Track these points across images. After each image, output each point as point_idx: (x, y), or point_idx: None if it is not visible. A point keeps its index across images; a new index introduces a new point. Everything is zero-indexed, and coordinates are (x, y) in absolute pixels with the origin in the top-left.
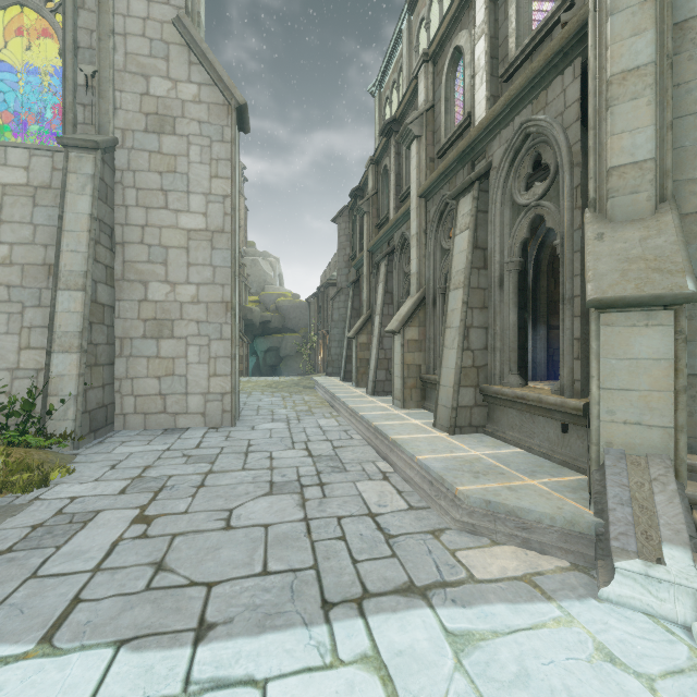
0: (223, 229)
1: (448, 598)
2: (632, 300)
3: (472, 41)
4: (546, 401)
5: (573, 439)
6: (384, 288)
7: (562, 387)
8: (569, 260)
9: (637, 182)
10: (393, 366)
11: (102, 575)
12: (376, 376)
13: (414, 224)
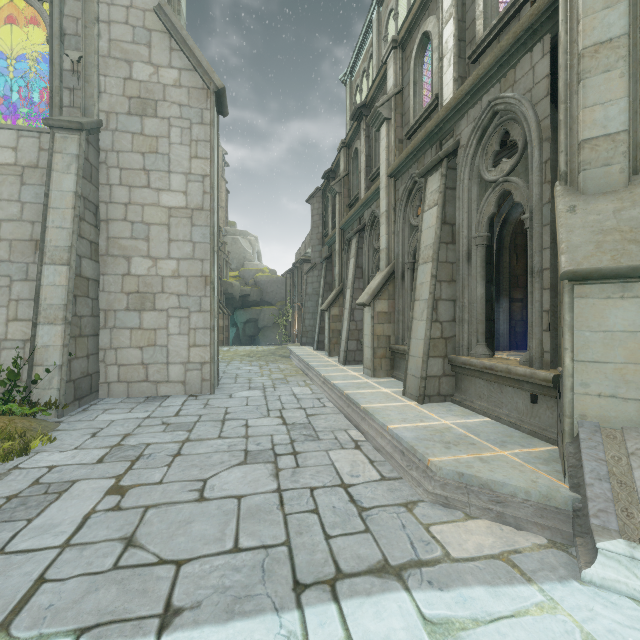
0: (203, 207)
1: (424, 579)
2: (608, 271)
3: (440, 26)
4: (515, 372)
5: (542, 409)
6: (355, 263)
7: (531, 358)
8: (538, 234)
9: (610, 154)
10: (364, 337)
11: (71, 552)
12: (347, 346)
13: (383, 202)
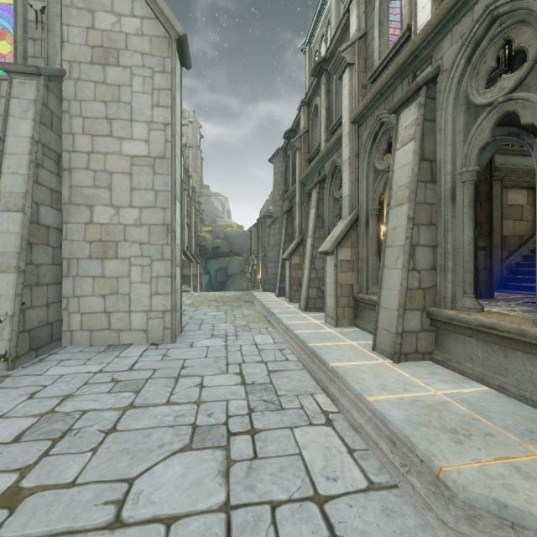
0: (164, 155)
1: None
2: None
3: None
4: (533, 334)
5: None
6: (316, 213)
7: None
8: None
9: None
10: (326, 285)
11: None
12: (308, 293)
13: (346, 149)
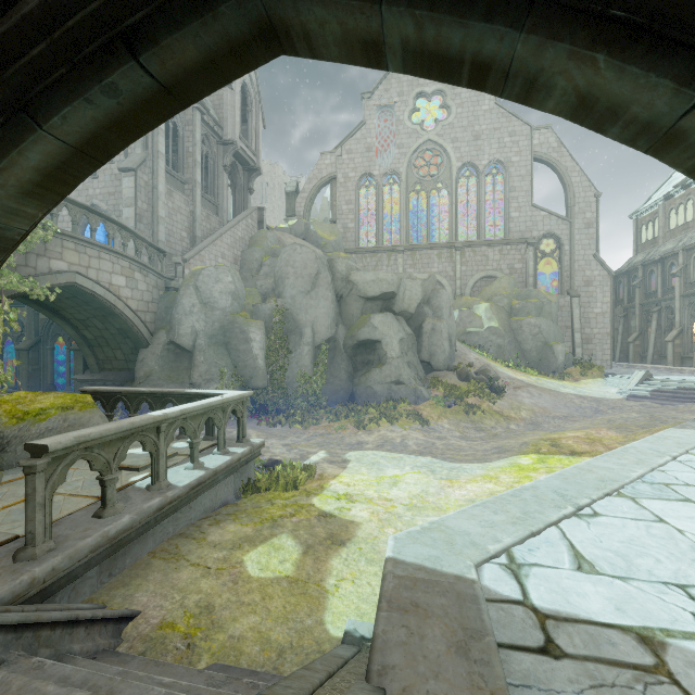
0: (607, 312)
1: None
2: None
3: None
4: None
5: None
6: (657, 323)
7: None
8: None
9: None
10: (667, 353)
11: None
12: (652, 357)
13: (677, 305)
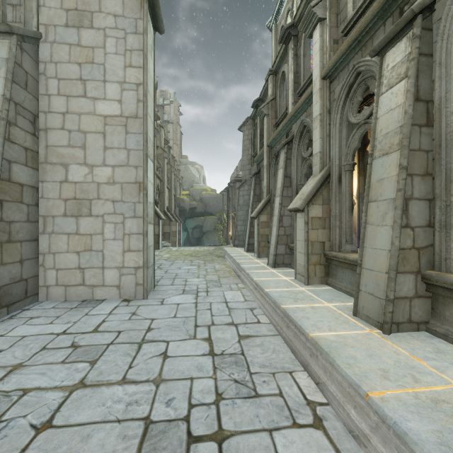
0: (137, 114)
1: None
2: None
3: None
4: None
5: None
6: (284, 172)
7: None
8: None
9: None
10: (295, 242)
11: None
12: (276, 250)
13: (317, 106)
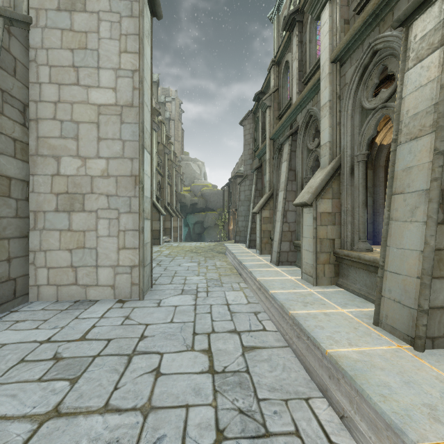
0: (132, 103)
1: None
2: None
3: None
4: None
5: None
6: (288, 165)
7: None
8: None
9: None
10: (302, 239)
11: None
12: (280, 247)
13: (325, 92)
